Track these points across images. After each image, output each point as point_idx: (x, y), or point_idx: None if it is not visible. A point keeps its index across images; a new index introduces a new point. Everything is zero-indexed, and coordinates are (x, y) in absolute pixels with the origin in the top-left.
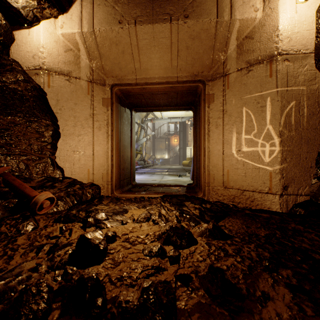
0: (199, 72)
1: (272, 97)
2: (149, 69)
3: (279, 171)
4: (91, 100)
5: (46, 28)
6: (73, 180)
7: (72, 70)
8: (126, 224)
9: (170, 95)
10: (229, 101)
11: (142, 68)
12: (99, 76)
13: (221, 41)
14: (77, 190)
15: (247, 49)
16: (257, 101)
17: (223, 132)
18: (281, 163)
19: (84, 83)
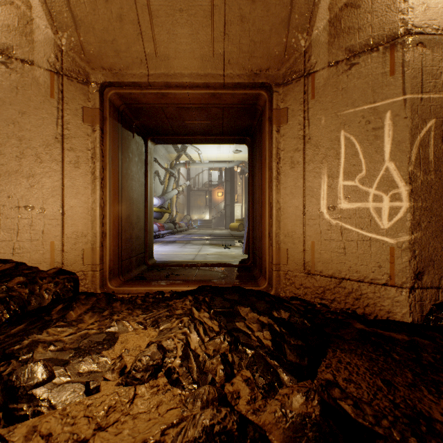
0: (262, 69)
1: (394, 111)
2: (173, 58)
3: (409, 246)
4: (58, 108)
5: None
6: (14, 266)
7: (14, 45)
8: (99, 389)
9: (211, 113)
10: (315, 121)
11: (159, 54)
12: (76, 65)
13: (303, 11)
14: (16, 288)
15: (348, 27)
16: (366, 119)
17: (304, 176)
18: (412, 231)
19: (43, 74)
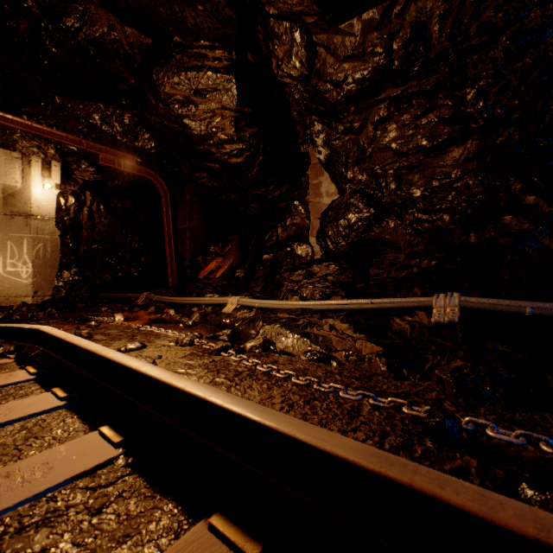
0: None
1: (28, 239)
2: None
3: (33, 283)
4: None
5: None
6: None
7: None
8: None
9: None
10: None
11: None
12: None
13: None
14: None
15: (12, 203)
16: (19, 239)
17: None
18: (34, 278)
19: None
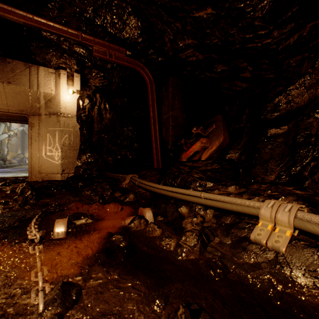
0: (24, 109)
1: (58, 131)
2: None
3: (61, 164)
4: None
5: None
6: None
7: None
8: None
9: (8, 116)
10: (42, 129)
11: None
12: None
13: (35, 98)
14: None
15: (49, 106)
16: (53, 132)
17: (39, 144)
18: (62, 160)
19: None
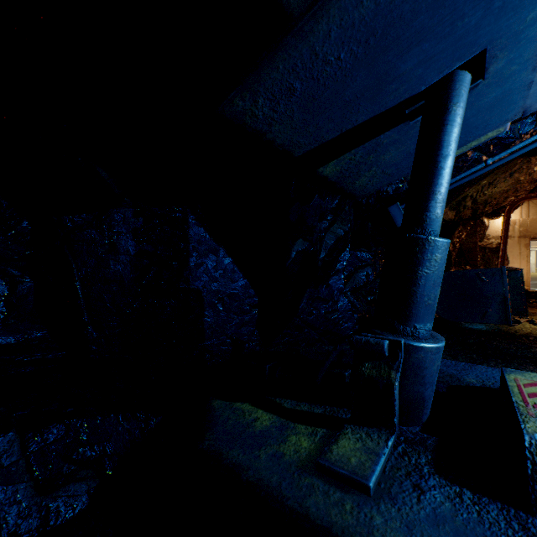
0: None
1: None
2: None
3: None
4: (519, 246)
5: (501, 219)
6: None
7: (511, 234)
8: None
9: None
10: None
11: None
12: (522, 234)
13: None
14: None
15: None
16: None
17: None
18: None
19: (516, 239)
